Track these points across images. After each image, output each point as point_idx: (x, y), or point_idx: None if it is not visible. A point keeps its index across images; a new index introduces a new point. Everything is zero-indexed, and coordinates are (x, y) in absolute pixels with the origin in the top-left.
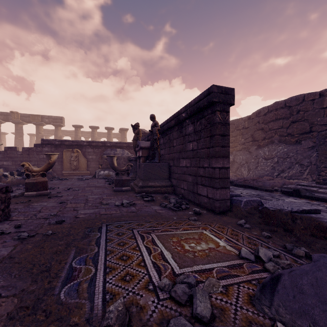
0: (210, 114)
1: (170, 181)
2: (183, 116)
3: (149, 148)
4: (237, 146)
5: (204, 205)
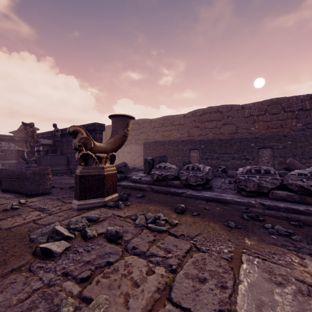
0: (95, 133)
1: (68, 167)
2: None
3: (49, 145)
4: None
5: None
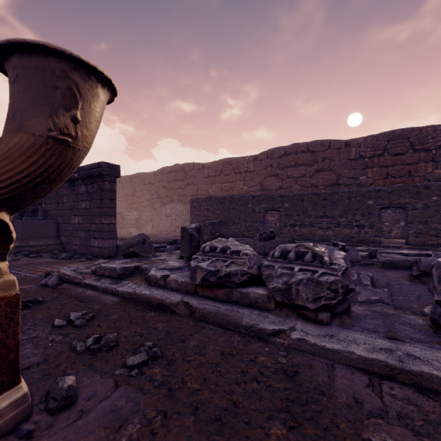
0: (101, 182)
1: (59, 239)
2: (76, 176)
3: None
4: (143, 202)
5: (96, 254)
